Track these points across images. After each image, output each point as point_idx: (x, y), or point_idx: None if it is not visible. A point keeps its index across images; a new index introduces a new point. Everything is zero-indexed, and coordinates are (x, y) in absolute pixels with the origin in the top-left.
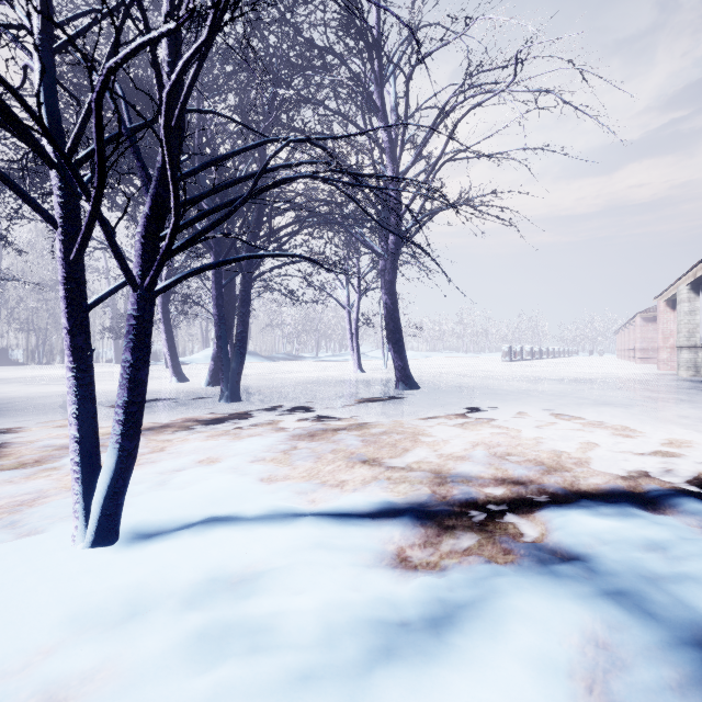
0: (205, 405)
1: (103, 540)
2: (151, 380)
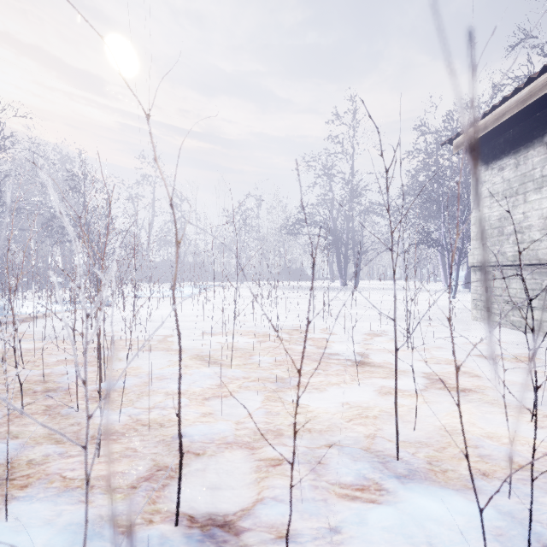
0: (463, 292)
1: (454, 296)
2: (433, 286)
